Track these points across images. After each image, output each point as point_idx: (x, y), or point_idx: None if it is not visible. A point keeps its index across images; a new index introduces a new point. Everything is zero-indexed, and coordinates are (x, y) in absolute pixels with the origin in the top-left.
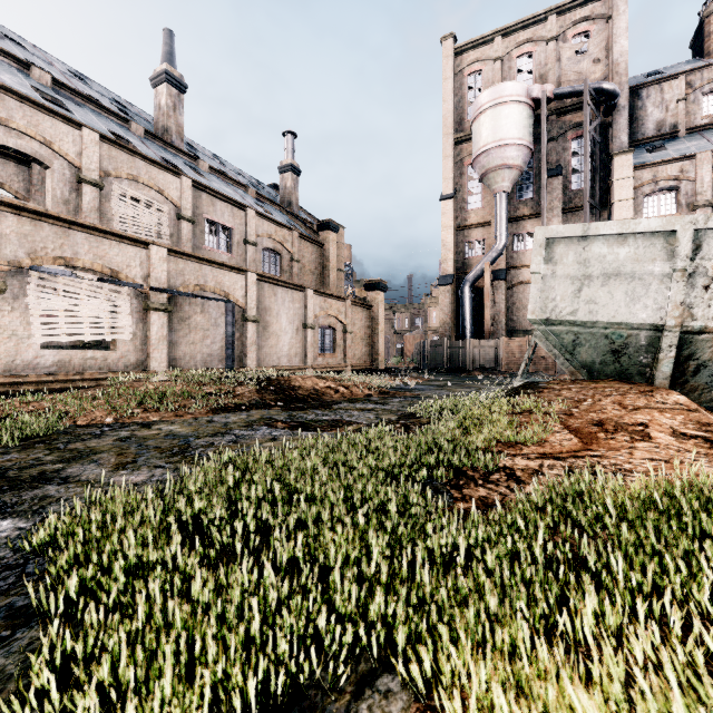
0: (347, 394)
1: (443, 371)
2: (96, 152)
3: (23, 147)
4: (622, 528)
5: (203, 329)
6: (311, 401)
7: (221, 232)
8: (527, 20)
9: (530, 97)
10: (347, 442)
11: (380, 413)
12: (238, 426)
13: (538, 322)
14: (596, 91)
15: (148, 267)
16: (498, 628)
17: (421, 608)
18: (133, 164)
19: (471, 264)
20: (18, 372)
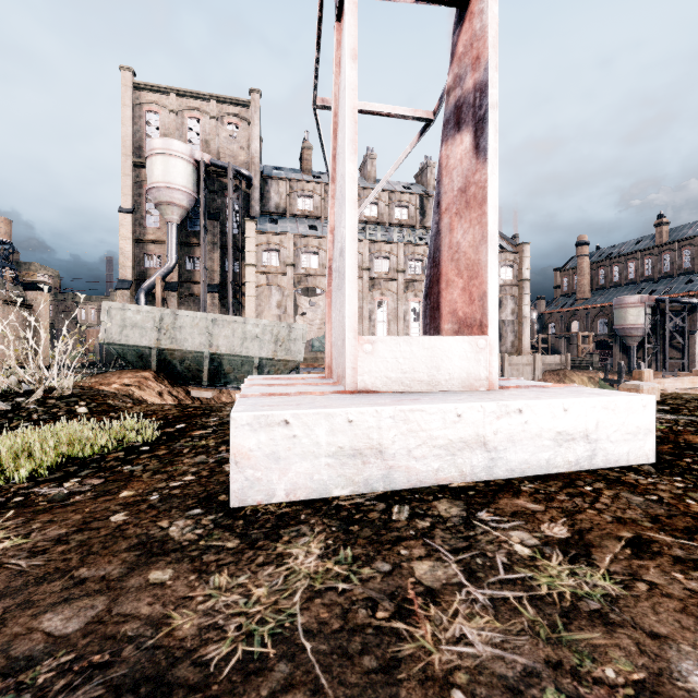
0: None
1: (117, 366)
2: None
3: None
4: None
5: None
6: None
7: None
8: (196, 93)
9: (194, 158)
10: None
11: None
12: None
13: (105, 344)
14: (238, 172)
15: None
16: None
17: None
18: None
19: (150, 274)
20: None
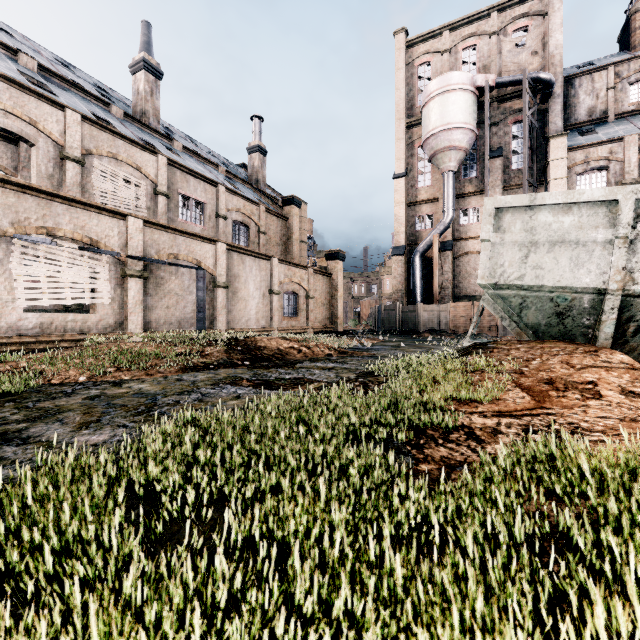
0: (308, 354)
1: (396, 333)
2: (78, 131)
3: (10, 126)
4: (609, 501)
5: (177, 294)
6: (275, 360)
7: (194, 206)
8: (471, 16)
9: (475, 85)
10: (308, 402)
11: (340, 372)
12: (205, 384)
13: (487, 286)
14: (534, 80)
15: (126, 237)
16: (489, 639)
17: (392, 602)
18: (112, 143)
19: (421, 236)
20: (2, 334)
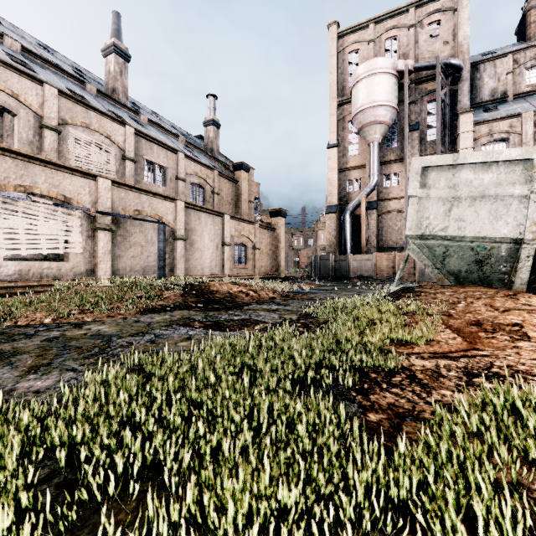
0: (255, 297)
1: (330, 279)
2: (55, 103)
3: None
4: None
5: (141, 245)
6: (226, 303)
7: (157, 170)
8: (393, 11)
9: (396, 69)
10: (253, 345)
11: (283, 313)
12: (160, 325)
13: (414, 237)
14: (446, 65)
15: (96, 195)
16: None
17: None
18: (86, 114)
19: (351, 197)
20: None
